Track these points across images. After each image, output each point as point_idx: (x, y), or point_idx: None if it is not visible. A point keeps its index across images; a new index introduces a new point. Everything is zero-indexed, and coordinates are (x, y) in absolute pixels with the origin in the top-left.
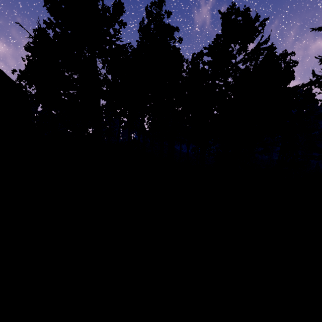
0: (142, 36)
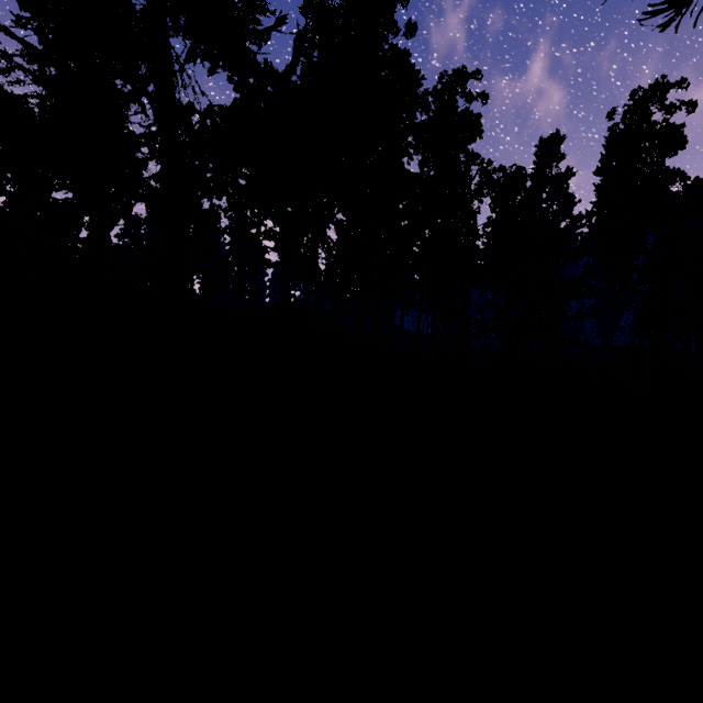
0: (312, 25)
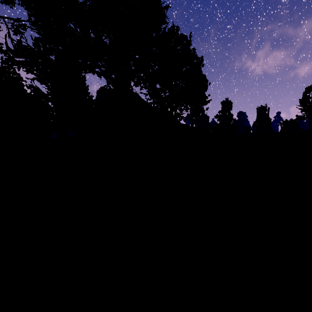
0: None
